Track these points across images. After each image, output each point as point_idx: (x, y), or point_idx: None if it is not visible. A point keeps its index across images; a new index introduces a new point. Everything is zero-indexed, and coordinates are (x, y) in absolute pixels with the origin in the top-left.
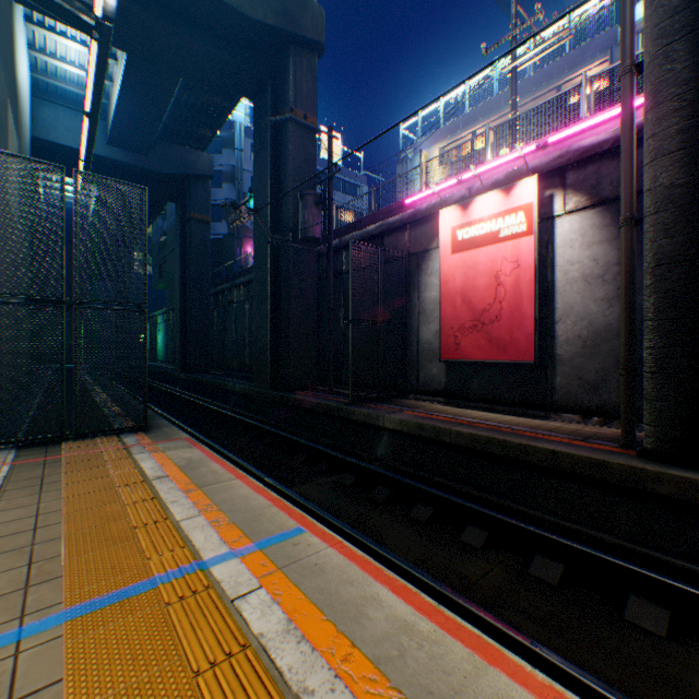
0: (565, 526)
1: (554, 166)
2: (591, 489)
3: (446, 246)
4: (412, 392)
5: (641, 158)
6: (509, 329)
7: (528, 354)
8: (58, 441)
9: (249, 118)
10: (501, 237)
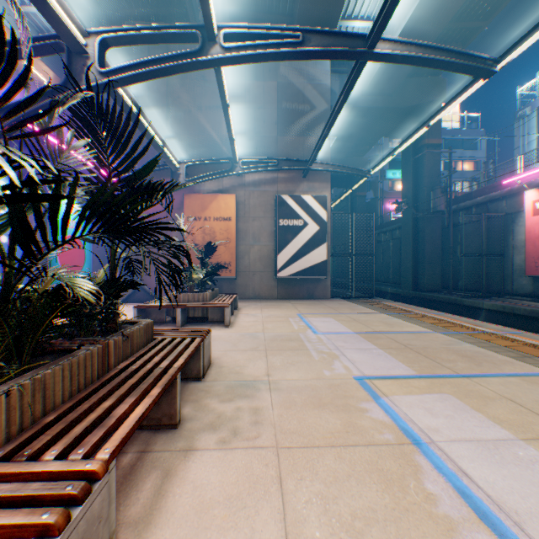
0: None
1: None
2: None
3: (528, 211)
4: (507, 295)
5: None
6: None
7: None
8: (348, 298)
9: None
10: None
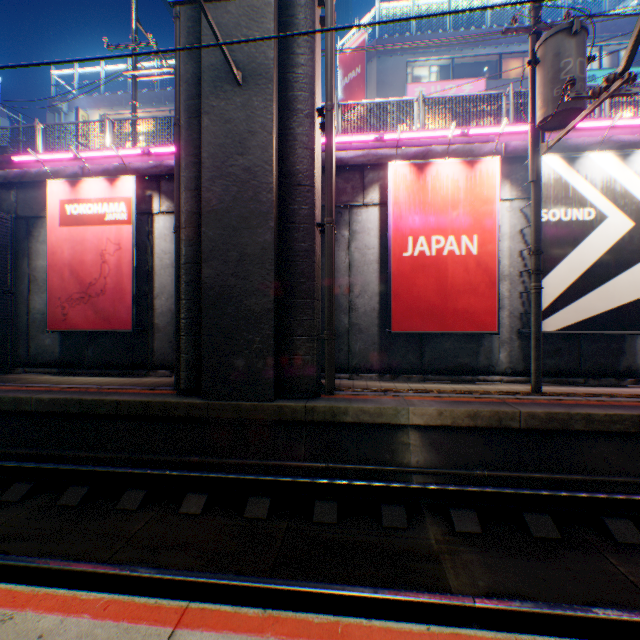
0: (118, 458)
1: (153, 173)
2: (143, 424)
3: (55, 217)
4: (23, 366)
5: None
6: (115, 302)
7: (129, 324)
8: None
9: None
10: (108, 221)
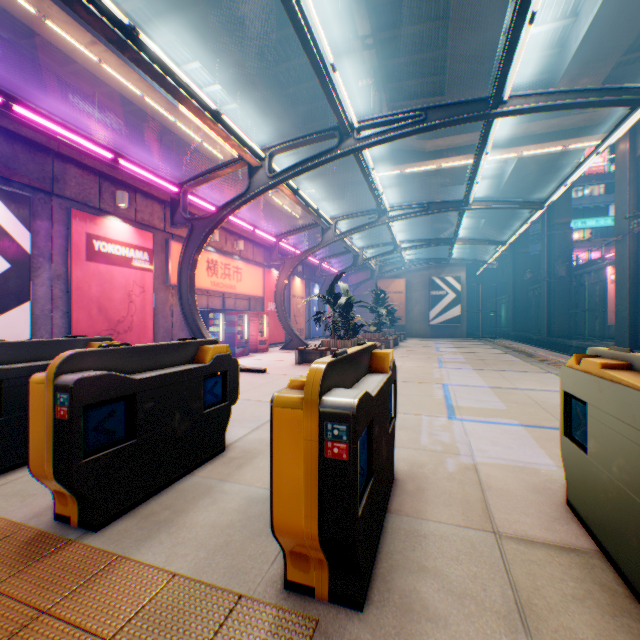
0: None
1: None
2: None
3: (607, 281)
4: (605, 338)
5: None
6: None
7: None
8: (478, 338)
9: None
10: None
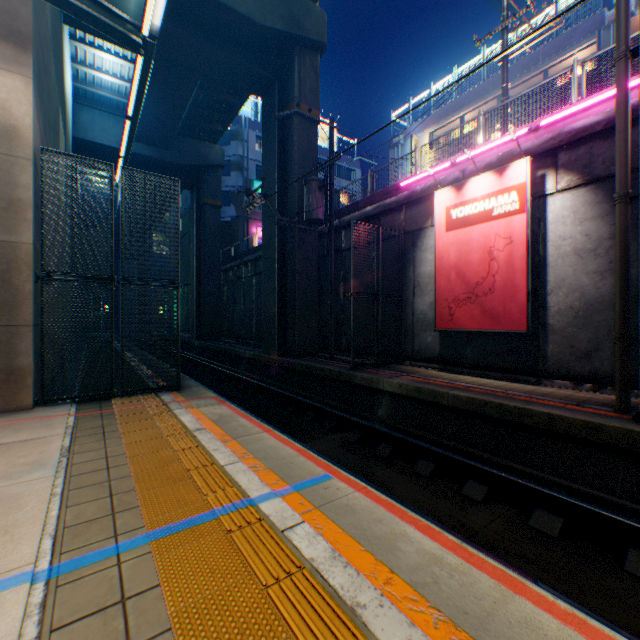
0: (561, 484)
1: (546, 148)
2: (586, 450)
3: (440, 224)
4: (407, 359)
5: (634, 138)
6: (502, 300)
7: (520, 324)
8: (108, 398)
9: (254, 112)
10: (494, 215)
